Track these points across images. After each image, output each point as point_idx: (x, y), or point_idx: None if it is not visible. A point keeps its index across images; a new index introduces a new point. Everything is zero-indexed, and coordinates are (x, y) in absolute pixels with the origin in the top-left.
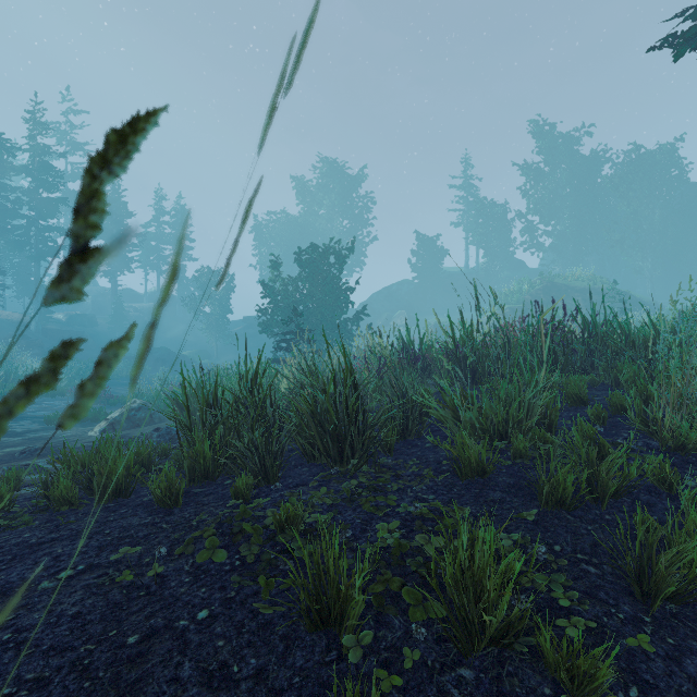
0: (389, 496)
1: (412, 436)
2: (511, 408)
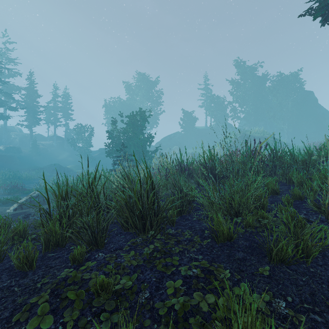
0: (174, 257)
1: (185, 213)
2: (243, 198)
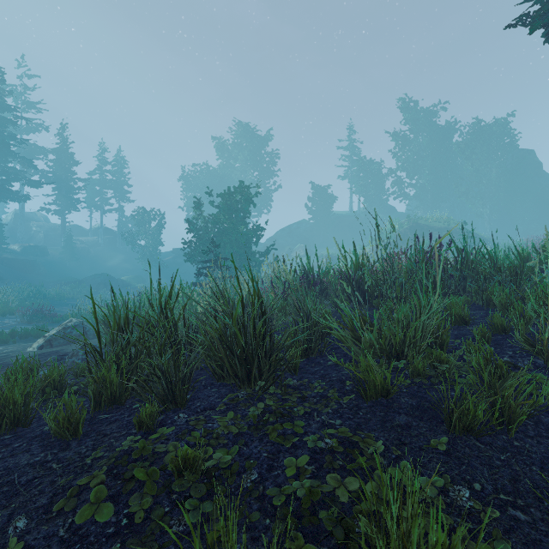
0: (296, 422)
1: (314, 354)
2: (409, 330)
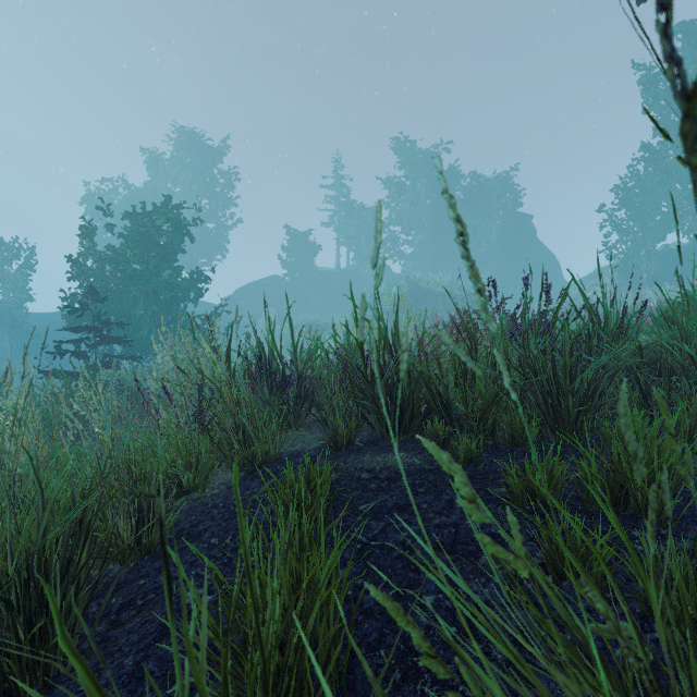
0: None
1: None
2: None
